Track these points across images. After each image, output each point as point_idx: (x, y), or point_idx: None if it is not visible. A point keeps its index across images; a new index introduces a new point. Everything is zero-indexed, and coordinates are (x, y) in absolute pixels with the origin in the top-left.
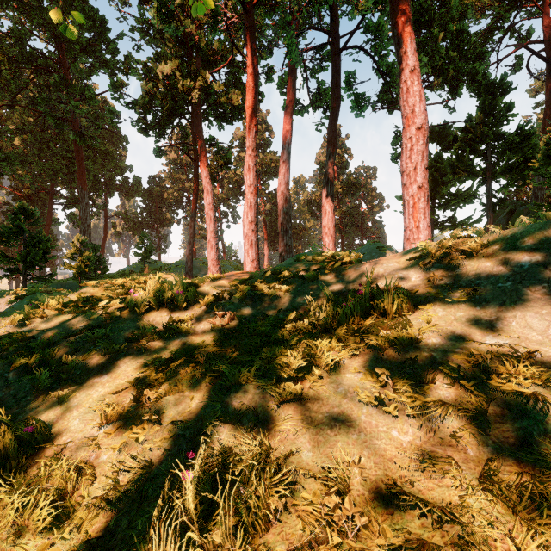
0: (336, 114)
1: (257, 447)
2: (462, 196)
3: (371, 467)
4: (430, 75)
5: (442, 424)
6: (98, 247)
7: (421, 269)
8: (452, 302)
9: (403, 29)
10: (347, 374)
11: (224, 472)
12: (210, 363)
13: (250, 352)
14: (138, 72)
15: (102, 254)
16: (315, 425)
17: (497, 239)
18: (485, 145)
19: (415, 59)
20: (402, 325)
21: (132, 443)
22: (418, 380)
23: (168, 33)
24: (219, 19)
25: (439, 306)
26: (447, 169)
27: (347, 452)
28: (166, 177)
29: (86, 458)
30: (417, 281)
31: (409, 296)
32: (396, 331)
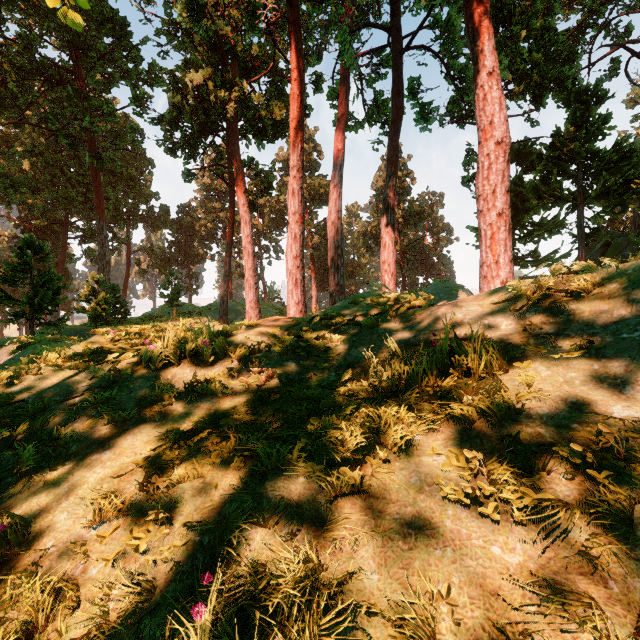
0: (397, 128)
1: (301, 565)
2: (548, 226)
3: (465, 605)
4: (509, 81)
5: (564, 537)
6: (118, 287)
7: (512, 315)
8: (558, 358)
9: (479, 23)
10: (422, 458)
11: (252, 607)
12: (240, 438)
13: (293, 423)
14: (164, 82)
15: (125, 295)
16: (381, 532)
17: (614, 275)
18: (575, 164)
19: (494, 59)
20: (494, 388)
21: (131, 551)
22: (523, 469)
23: (199, 36)
24: (258, 13)
25: (541, 364)
26: (529, 193)
27: (428, 577)
28: (198, 206)
29: (69, 572)
30: (509, 330)
31: (500, 350)
32: (486, 396)
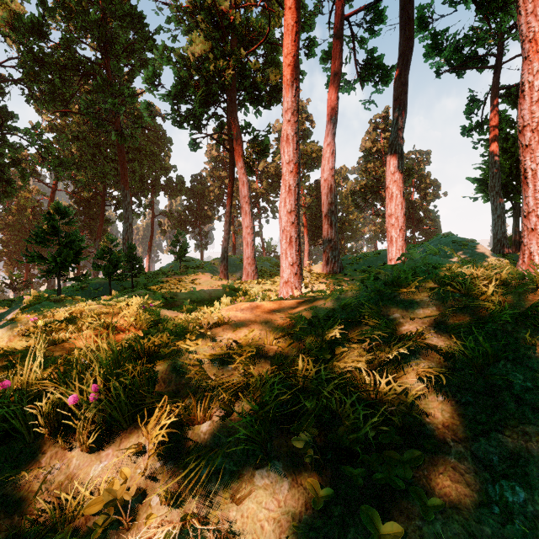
0: (407, 61)
1: None
2: None
3: None
4: None
5: None
6: (134, 246)
7: None
8: None
9: None
10: None
11: None
12: None
13: None
14: (171, 61)
15: (150, 251)
16: None
17: None
18: None
19: None
20: None
21: None
22: None
23: (201, 15)
24: None
25: None
26: None
27: None
28: (207, 175)
29: None
30: None
31: None
32: None
